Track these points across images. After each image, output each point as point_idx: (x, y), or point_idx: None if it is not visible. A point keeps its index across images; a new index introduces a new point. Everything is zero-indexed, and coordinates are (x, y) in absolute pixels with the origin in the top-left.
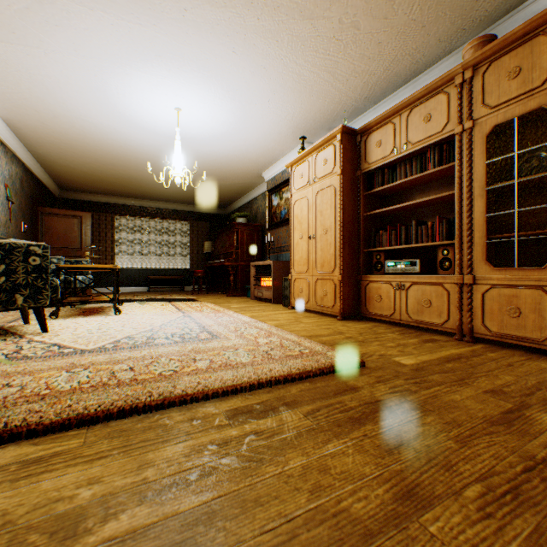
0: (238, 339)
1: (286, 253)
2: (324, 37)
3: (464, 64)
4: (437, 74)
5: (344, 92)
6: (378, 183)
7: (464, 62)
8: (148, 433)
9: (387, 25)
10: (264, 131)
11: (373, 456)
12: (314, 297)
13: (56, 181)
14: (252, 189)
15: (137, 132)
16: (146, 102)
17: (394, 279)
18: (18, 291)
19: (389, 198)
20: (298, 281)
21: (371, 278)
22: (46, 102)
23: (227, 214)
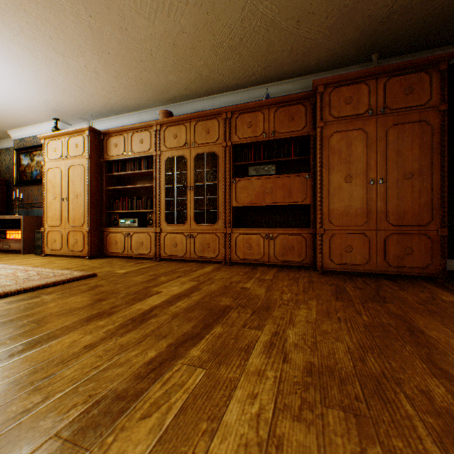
0: None
1: (39, 209)
2: (74, 68)
3: (157, 122)
4: (151, 115)
5: (93, 102)
6: (116, 170)
7: (157, 121)
8: None
9: (118, 81)
10: (14, 101)
11: (90, 297)
12: (68, 244)
13: None
14: None
15: None
16: None
17: (125, 231)
18: None
19: (124, 180)
20: (52, 233)
21: (111, 230)
22: None
23: None
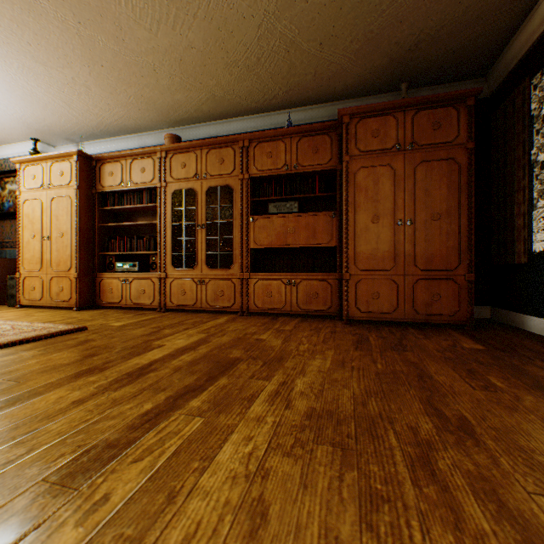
0: None
1: (12, 249)
2: (59, 80)
3: (162, 148)
4: (155, 138)
5: (82, 120)
6: (111, 203)
7: (162, 147)
8: None
9: (114, 98)
10: None
11: (79, 352)
12: (50, 293)
13: None
14: None
15: None
16: None
17: (123, 276)
18: None
19: (122, 215)
20: (30, 279)
21: (106, 275)
22: None
23: None
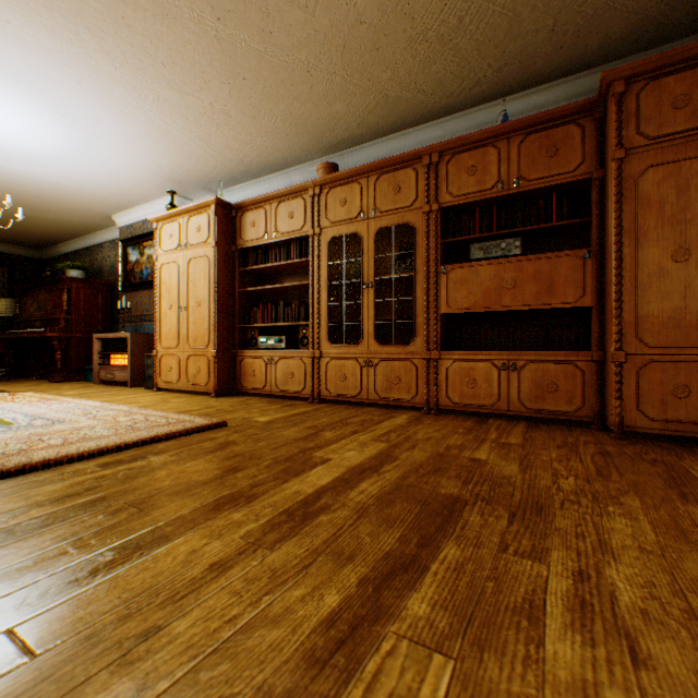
0: (92, 421)
1: (150, 323)
2: (196, 110)
3: (315, 182)
4: (304, 173)
5: (221, 161)
6: (253, 261)
7: (315, 181)
8: (20, 486)
9: (257, 123)
10: (119, 170)
11: (218, 462)
12: (187, 375)
13: None
14: (95, 231)
15: None
16: None
17: (266, 355)
18: None
19: (265, 277)
20: (167, 358)
21: (247, 353)
22: None
23: (46, 258)
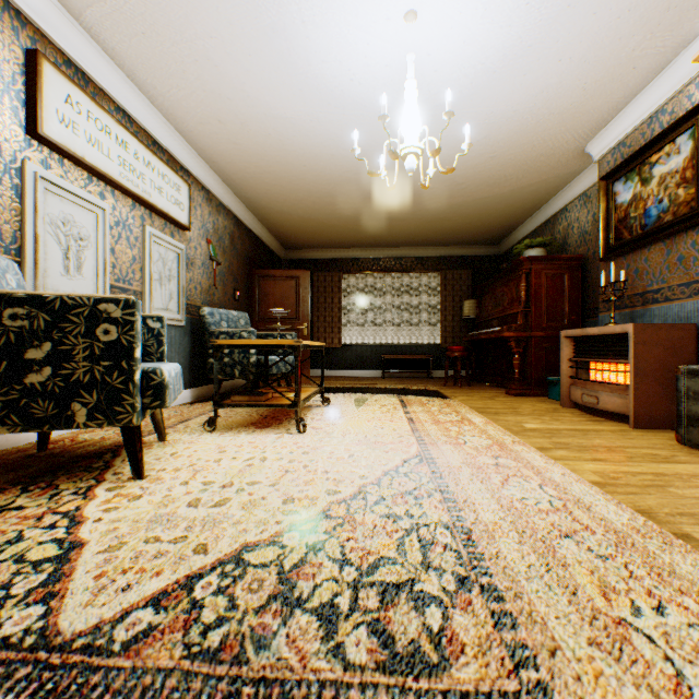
0: None
1: (664, 305)
2: None
3: None
4: None
5: None
6: None
7: None
8: None
9: None
10: None
11: None
12: None
13: (277, 238)
14: (555, 193)
15: (348, 116)
16: (351, 26)
17: None
18: (76, 395)
19: None
20: None
21: None
22: (223, 97)
23: (501, 253)
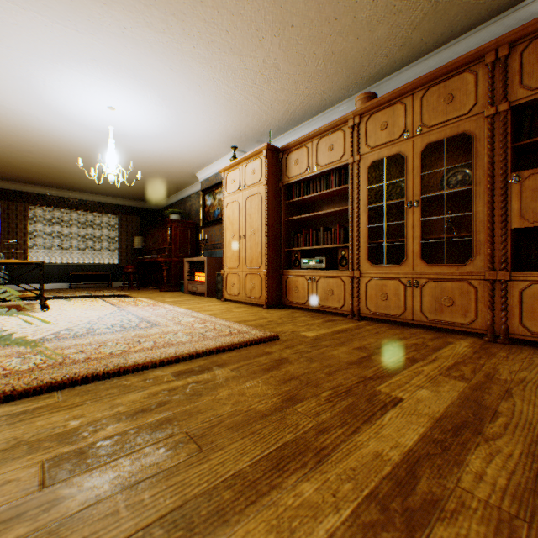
0: (176, 326)
1: (220, 250)
2: (251, 70)
3: (354, 112)
4: (340, 112)
5: (270, 114)
6: (296, 194)
7: (354, 111)
8: (112, 390)
9: (301, 70)
10: (199, 137)
11: (274, 385)
12: (245, 289)
13: None
14: (186, 187)
15: (63, 124)
16: (77, 98)
17: (308, 274)
18: None
19: (305, 207)
20: (230, 276)
21: (291, 272)
22: None
23: (160, 209)
